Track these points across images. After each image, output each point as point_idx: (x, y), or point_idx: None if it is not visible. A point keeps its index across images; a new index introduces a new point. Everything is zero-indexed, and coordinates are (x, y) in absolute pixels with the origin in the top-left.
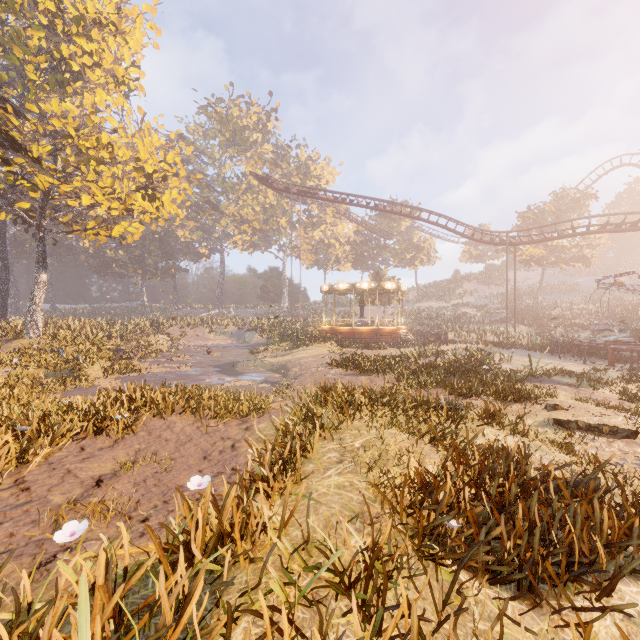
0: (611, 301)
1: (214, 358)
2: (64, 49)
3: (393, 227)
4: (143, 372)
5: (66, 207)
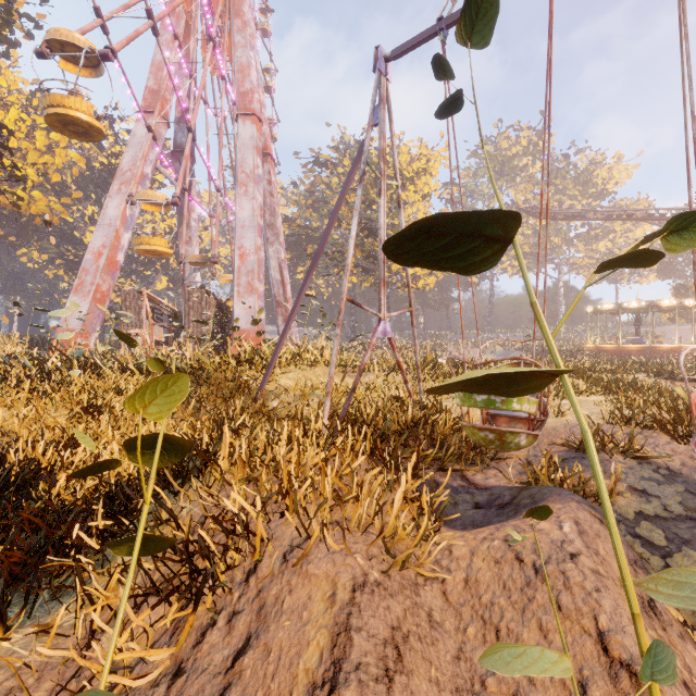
0: None
1: None
2: (403, 196)
3: None
4: None
5: (392, 272)
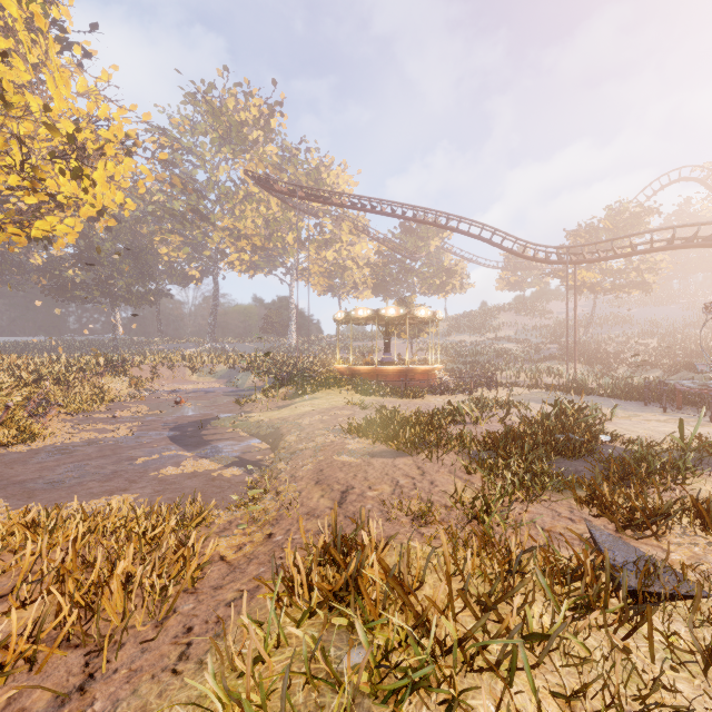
0: (671, 335)
1: (181, 412)
2: None
3: (421, 247)
4: (47, 442)
5: None
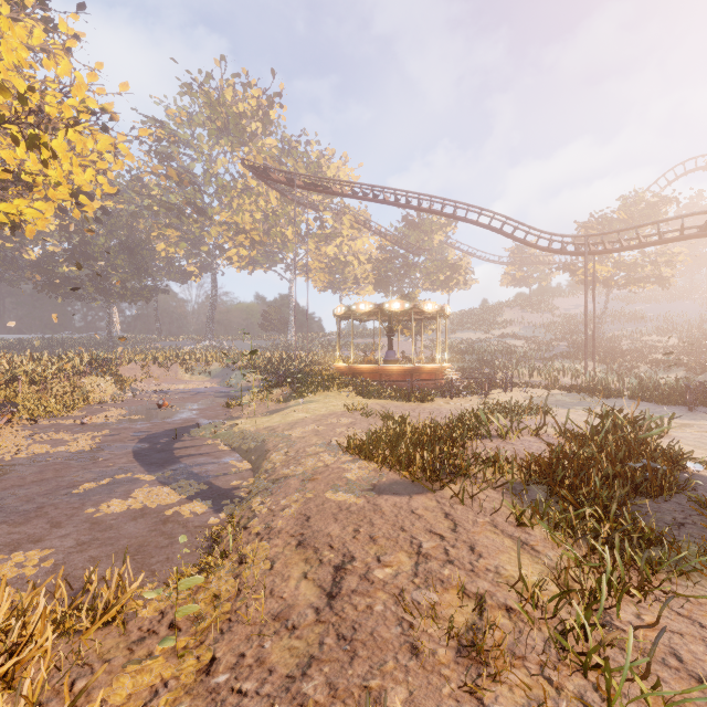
0: (689, 331)
1: (160, 417)
2: None
3: (424, 241)
4: None
5: None
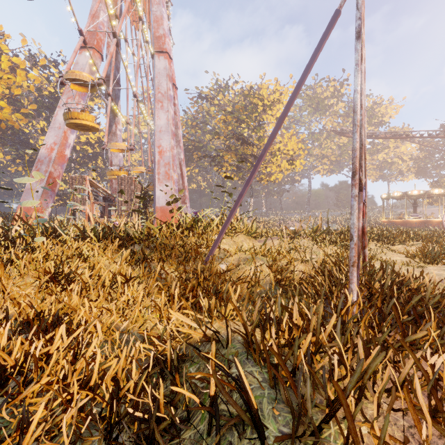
0: None
1: None
2: (264, 117)
3: None
4: None
5: None
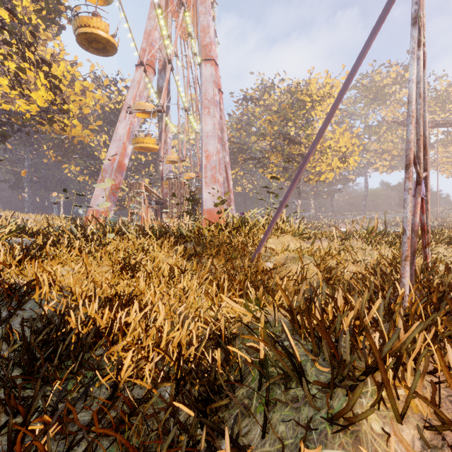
0: None
1: None
2: (312, 114)
3: None
4: None
5: None
